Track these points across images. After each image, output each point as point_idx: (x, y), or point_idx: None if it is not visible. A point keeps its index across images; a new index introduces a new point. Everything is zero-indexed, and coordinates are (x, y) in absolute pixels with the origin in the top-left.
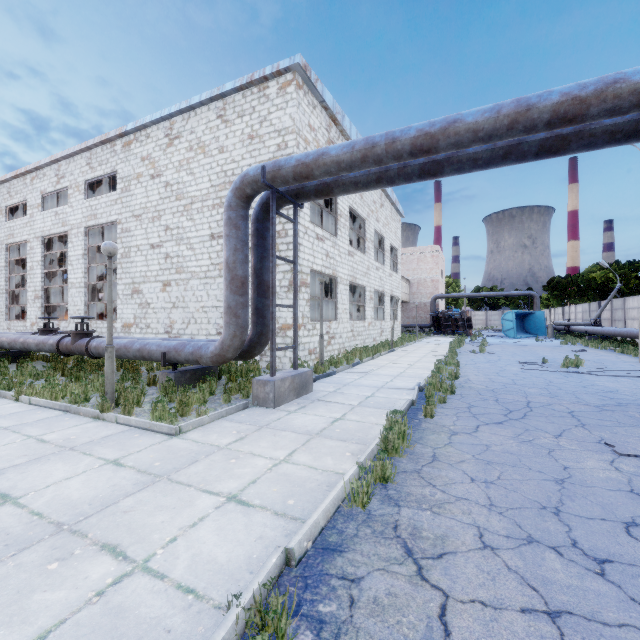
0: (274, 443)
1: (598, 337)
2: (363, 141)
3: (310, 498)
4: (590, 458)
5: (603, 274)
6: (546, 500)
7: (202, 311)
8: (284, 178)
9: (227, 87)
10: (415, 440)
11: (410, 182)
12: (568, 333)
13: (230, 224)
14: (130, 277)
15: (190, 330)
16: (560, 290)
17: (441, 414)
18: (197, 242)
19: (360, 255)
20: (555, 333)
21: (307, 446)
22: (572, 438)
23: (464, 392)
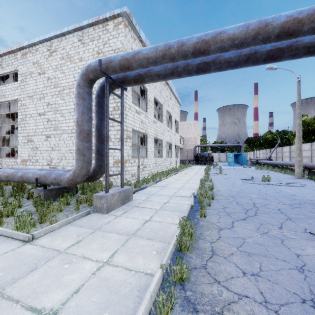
0: (102, 245)
1: (271, 165)
2: (163, 45)
3: (123, 308)
4: (308, 245)
5: (271, 136)
6: (301, 292)
7: (69, 152)
8: (113, 68)
9: (84, 23)
10: (198, 236)
11: (190, 75)
12: (256, 163)
13: (79, 96)
14: (26, 132)
15: (62, 163)
16: (252, 143)
17: (209, 214)
18: (66, 112)
19: (159, 123)
20: (251, 163)
21: (125, 246)
22: (289, 229)
23: (218, 198)
